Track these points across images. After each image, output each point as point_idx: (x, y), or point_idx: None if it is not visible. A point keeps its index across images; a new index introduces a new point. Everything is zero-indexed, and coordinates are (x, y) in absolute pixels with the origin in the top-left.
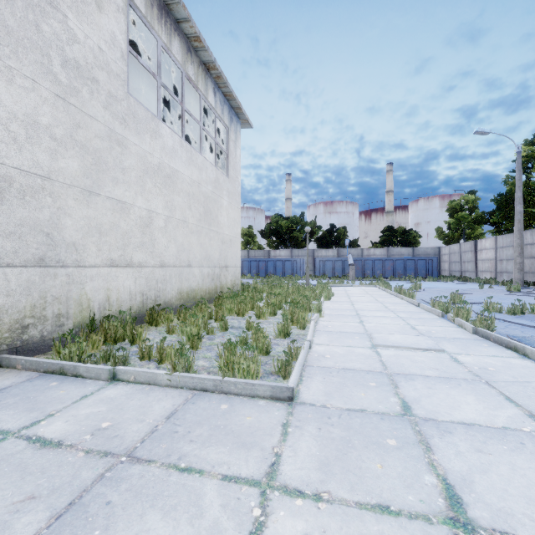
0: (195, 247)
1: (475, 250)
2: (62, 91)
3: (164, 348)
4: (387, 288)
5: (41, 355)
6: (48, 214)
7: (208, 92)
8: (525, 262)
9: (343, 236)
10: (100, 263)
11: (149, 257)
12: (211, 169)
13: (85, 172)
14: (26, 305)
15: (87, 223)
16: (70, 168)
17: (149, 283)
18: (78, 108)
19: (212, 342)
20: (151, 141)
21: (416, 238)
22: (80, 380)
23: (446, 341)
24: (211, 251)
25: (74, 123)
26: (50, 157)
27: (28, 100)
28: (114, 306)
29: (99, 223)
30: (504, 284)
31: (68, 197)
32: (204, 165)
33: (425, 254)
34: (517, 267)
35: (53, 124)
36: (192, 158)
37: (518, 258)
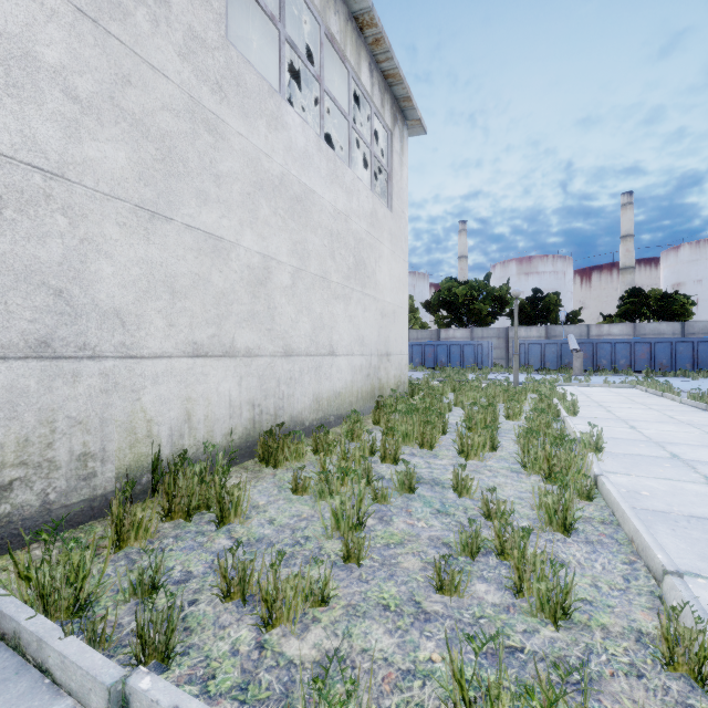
0: (340, 321)
1: None
2: (91, 5)
3: (277, 583)
4: (670, 393)
5: (38, 545)
6: (60, 250)
7: (361, 67)
8: None
9: (555, 307)
10: (173, 350)
11: (264, 339)
12: (365, 194)
13: (142, 174)
14: (5, 440)
15: (145, 273)
16: (109, 161)
17: (264, 386)
18: (126, 45)
19: (389, 531)
20: (268, 134)
21: (686, 307)
22: (39, 698)
23: None
24: (365, 329)
25: (119, 74)
26: (64, 134)
27: (12, 6)
28: (199, 430)
29: (171, 274)
30: None
31: (104, 219)
32: (355, 187)
33: (705, 332)
34: None
35: (70, 66)
36: (336, 172)
37: None
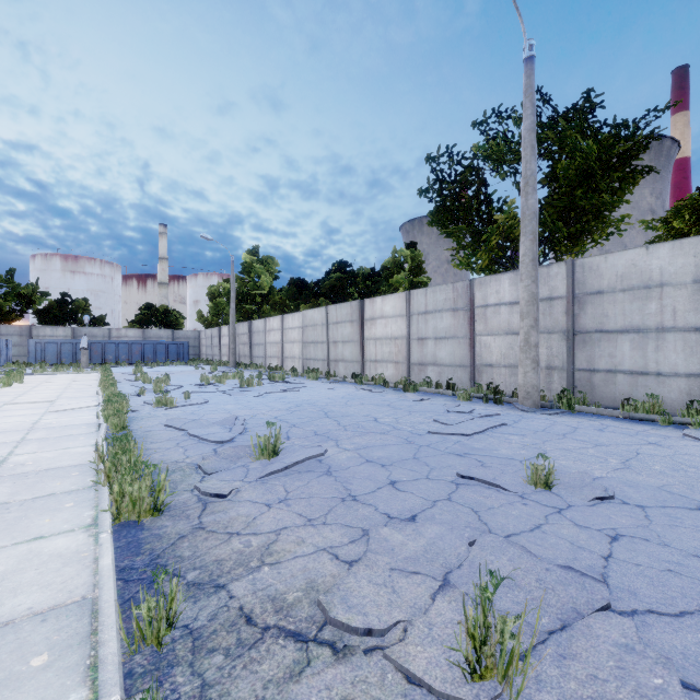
0: None
1: (219, 336)
2: None
3: None
4: (101, 373)
5: None
6: None
7: None
8: (241, 347)
9: (85, 311)
10: None
11: None
12: None
13: None
14: None
15: None
16: None
17: None
18: None
19: None
20: None
21: (180, 320)
22: None
23: (68, 398)
24: None
25: None
26: None
27: None
28: None
29: None
30: (226, 366)
31: None
32: None
33: (185, 337)
34: (232, 351)
35: None
36: None
37: (232, 345)
